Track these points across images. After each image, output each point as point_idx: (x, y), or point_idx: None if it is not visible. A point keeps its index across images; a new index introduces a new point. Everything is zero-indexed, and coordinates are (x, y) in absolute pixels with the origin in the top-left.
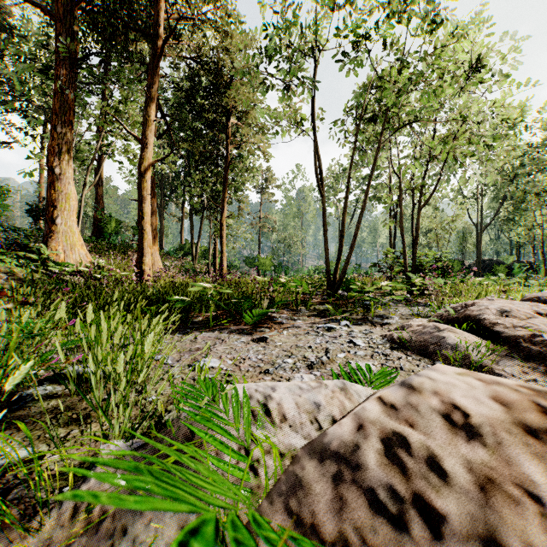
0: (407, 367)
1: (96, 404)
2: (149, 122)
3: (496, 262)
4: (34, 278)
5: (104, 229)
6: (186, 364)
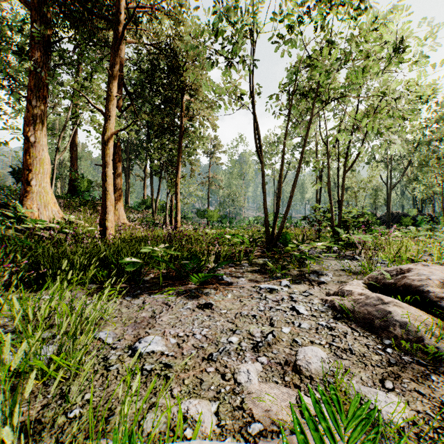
0: (357, 350)
1: (5, 424)
2: (111, 97)
3: (402, 214)
4: (8, 234)
5: (78, 187)
6: (127, 345)
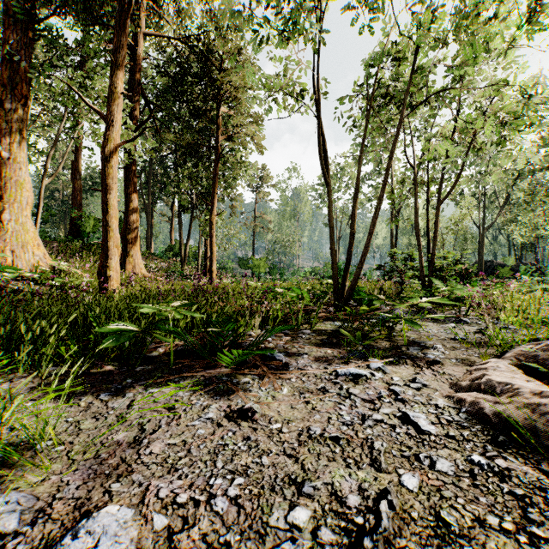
0: None
1: None
2: (115, 95)
3: (497, 264)
4: None
5: (82, 228)
6: (43, 542)
